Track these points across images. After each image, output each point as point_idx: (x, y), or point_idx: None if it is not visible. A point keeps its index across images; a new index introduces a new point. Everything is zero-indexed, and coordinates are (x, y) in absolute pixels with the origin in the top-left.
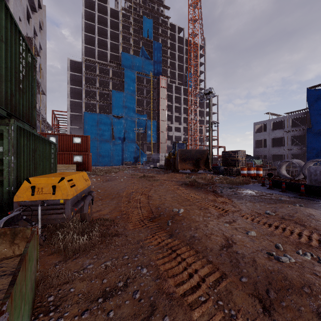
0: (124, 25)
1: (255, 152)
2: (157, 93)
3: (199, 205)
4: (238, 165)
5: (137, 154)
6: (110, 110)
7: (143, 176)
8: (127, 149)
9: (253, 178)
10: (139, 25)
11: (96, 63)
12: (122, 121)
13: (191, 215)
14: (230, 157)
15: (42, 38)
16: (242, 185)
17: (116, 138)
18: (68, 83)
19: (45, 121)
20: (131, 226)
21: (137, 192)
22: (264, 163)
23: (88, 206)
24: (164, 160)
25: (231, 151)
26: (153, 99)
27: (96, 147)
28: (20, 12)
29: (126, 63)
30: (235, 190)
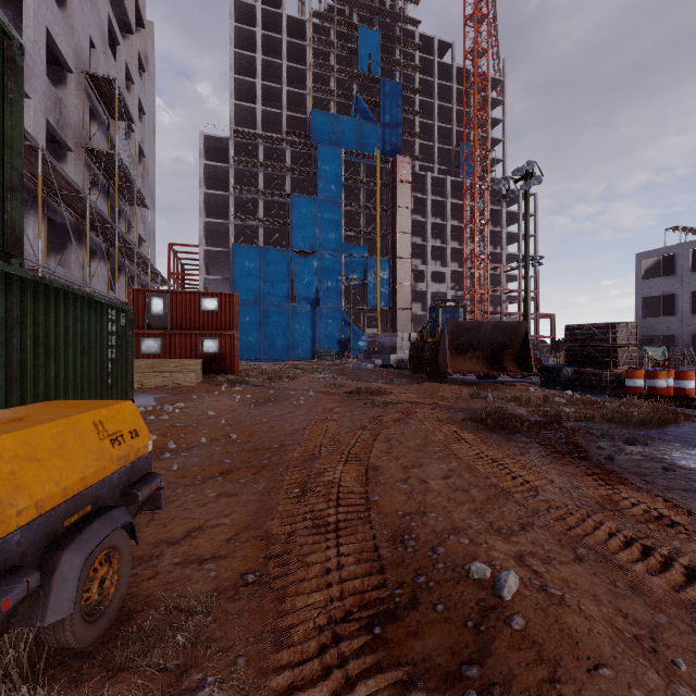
0: (317, 51)
1: (641, 329)
2: (390, 196)
3: (560, 528)
4: (616, 364)
5: (345, 335)
6: (286, 238)
7: (355, 392)
8: (324, 324)
9: (677, 403)
10: (349, 47)
11: (258, 139)
12: (313, 261)
13: (586, 649)
14: (592, 341)
15: (146, 91)
16: (659, 430)
17: (300, 300)
18: (202, 185)
19: (148, 264)
20: (277, 686)
21: (334, 447)
22: (673, 356)
23: (74, 582)
24: (407, 349)
25: (594, 324)
26: (382, 210)
27: (256, 319)
28: (93, 29)
29: (322, 134)
30: (651, 450)
